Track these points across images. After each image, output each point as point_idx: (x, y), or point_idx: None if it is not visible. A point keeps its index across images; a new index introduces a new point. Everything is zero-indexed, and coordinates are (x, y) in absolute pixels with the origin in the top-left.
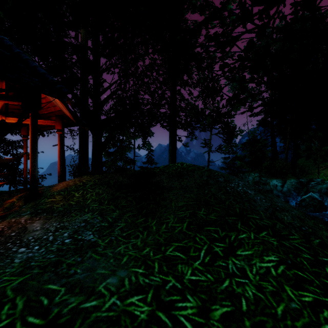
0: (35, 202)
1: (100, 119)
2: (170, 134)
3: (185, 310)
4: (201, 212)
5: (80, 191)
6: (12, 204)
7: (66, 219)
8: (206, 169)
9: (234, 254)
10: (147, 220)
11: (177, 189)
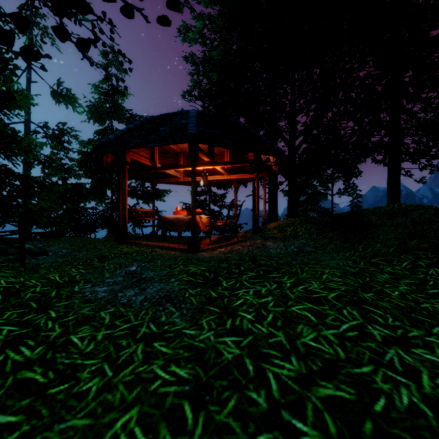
0: (260, 234)
1: (295, 165)
2: (390, 169)
3: (381, 276)
4: (412, 242)
5: (291, 227)
6: (244, 235)
7: (287, 242)
8: (433, 208)
9: (438, 267)
10: (354, 245)
11: (388, 226)
